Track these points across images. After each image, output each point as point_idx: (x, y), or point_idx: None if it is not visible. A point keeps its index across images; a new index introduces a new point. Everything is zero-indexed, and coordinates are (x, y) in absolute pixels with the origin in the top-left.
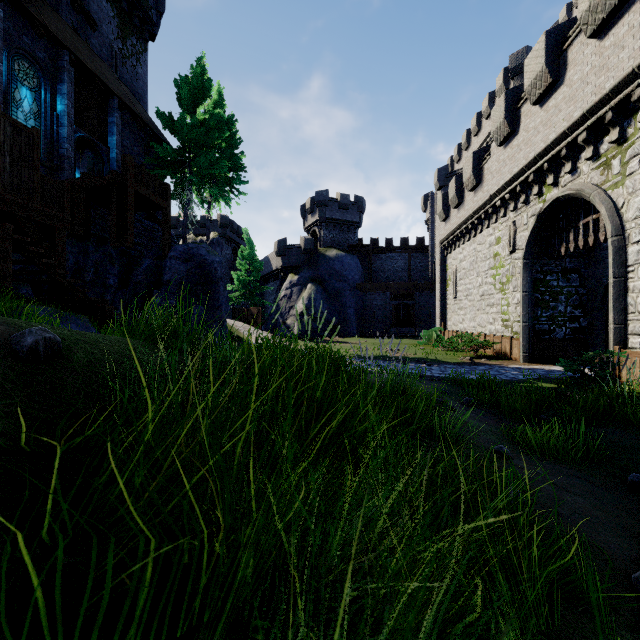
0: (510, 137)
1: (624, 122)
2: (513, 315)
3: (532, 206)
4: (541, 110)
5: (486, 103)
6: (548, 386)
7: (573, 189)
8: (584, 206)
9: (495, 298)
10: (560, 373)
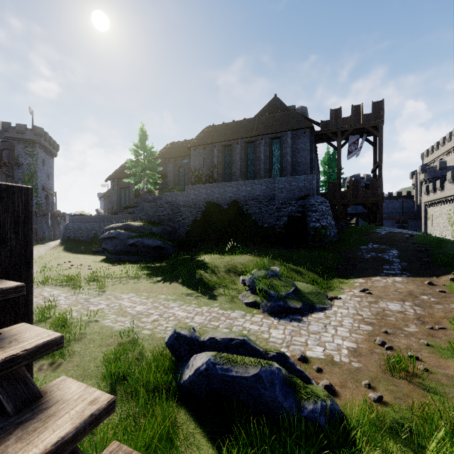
0: (453, 182)
1: None
2: None
3: None
4: None
5: (448, 136)
6: None
7: None
8: None
9: (449, 228)
10: None
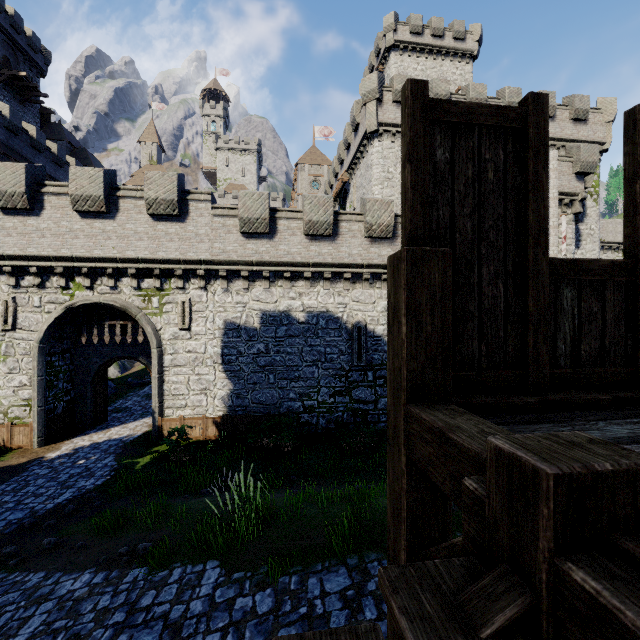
0: (21, 210)
1: (162, 278)
2: (10, 399)
3: (51, 293)
4: (83, 220)
5: None
6: (148, 460)
7: (119, 303)
8: (111, 311)
9: None
10: (106, 446)
